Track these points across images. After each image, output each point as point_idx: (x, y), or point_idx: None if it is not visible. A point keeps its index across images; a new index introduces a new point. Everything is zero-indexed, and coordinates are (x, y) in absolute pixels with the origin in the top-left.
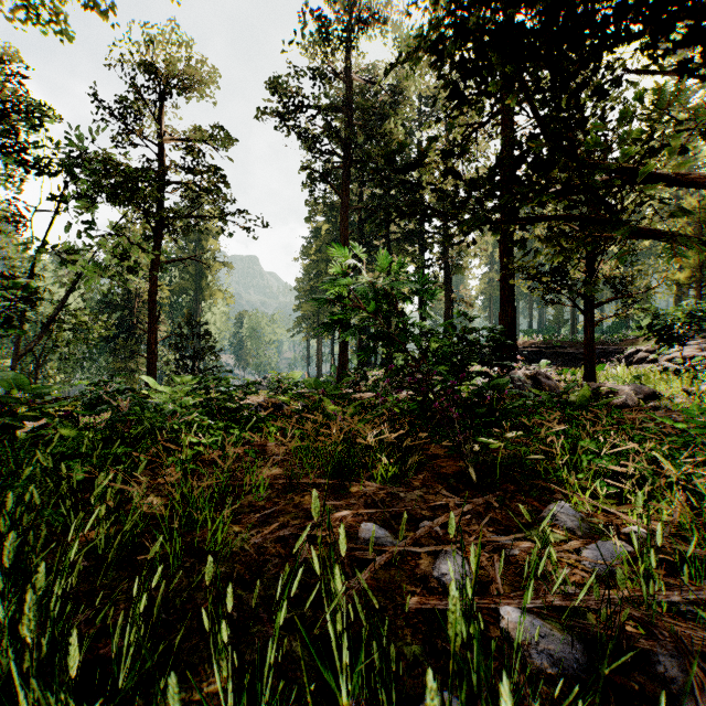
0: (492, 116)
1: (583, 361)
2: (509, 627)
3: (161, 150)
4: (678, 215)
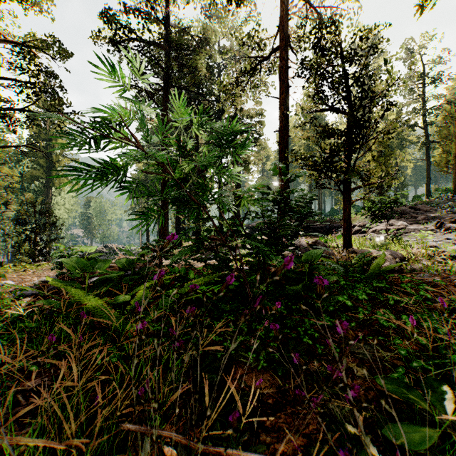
0: (273, 51)
1: (319, 232)
2: None
3: None
4: None
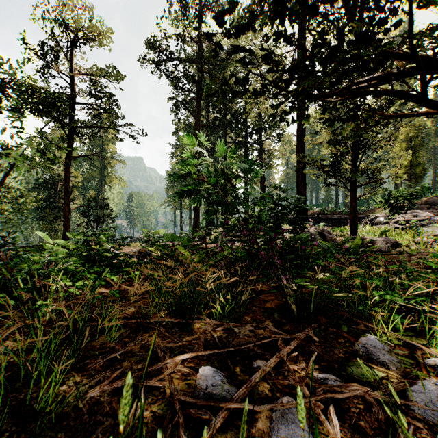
0: None
1: (343, 223)
2: None
3: (73, 82)
4: None
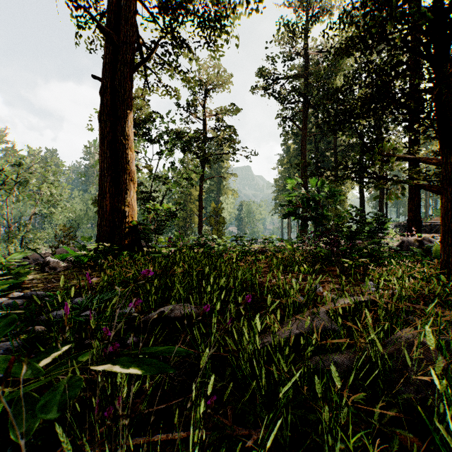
0: None
1: None
2: (324, 294)
3: (204, 122)
4: (393, 183)
